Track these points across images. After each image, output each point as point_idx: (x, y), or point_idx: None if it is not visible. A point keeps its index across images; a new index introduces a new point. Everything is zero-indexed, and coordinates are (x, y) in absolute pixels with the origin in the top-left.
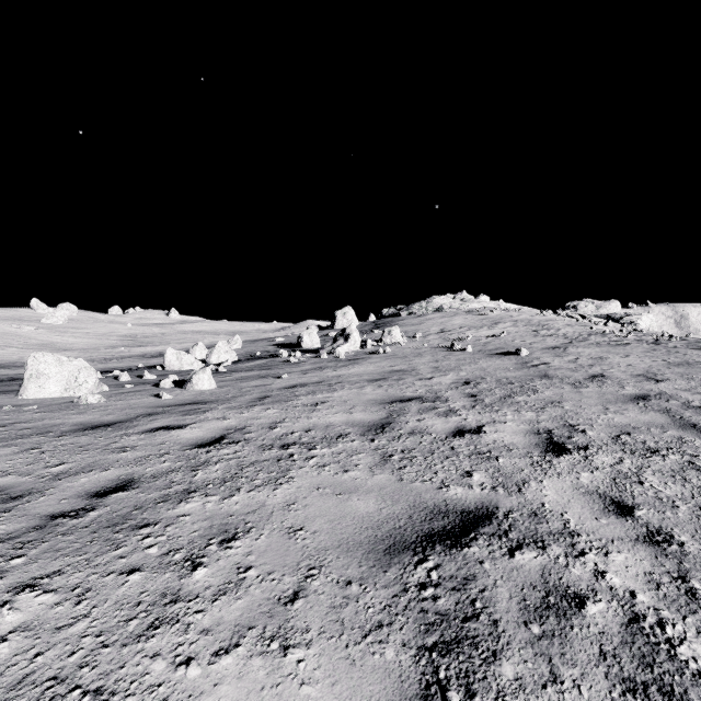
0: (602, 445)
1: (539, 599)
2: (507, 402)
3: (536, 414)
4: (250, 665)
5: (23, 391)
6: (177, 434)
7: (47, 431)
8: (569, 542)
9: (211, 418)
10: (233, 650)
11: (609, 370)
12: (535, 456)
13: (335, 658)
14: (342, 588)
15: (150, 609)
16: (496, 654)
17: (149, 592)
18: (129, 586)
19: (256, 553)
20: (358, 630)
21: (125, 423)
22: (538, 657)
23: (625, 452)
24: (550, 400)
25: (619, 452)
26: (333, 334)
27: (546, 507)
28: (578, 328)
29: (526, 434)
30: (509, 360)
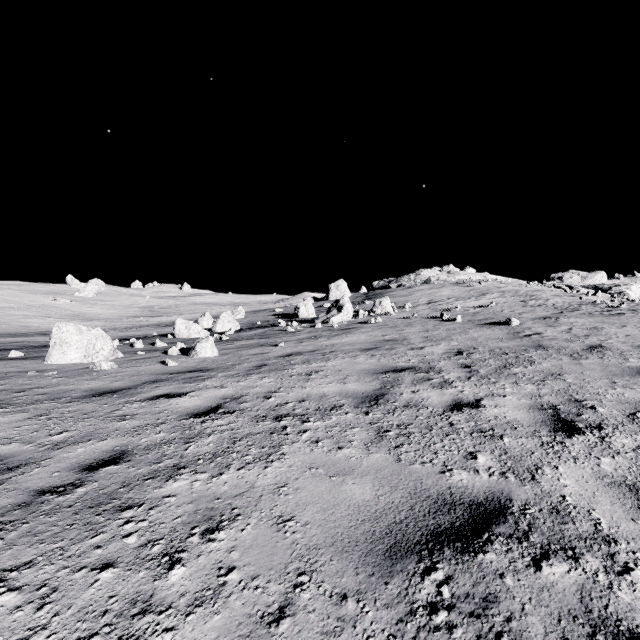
0: (618, 424)
1: (584, 638)
2: (504, 374)
3: (536, 387)
4: None
5: (48, 357)
6: (176, 402)
7: (59, 396)
8: (605, 552)
9: (210, 387)
10: None
11: (607, 341)
12: (543, 435)
13: None
14: (336, 605)
15: (115, 622)
16: None
17: (118, 596)
18: (98, 587)
19: (241, 549)
20: None
21: (130, 390)
22: None
23: None
24: (549, 372)
25: (639, 434)
26: (327, 305)
27: (567, 501)
28: (567, 298)
29: (529, 409)
30: (500, 330)
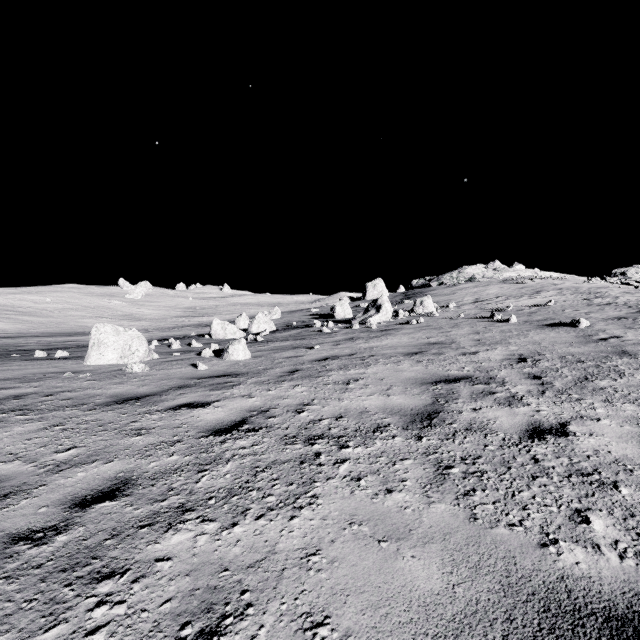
0: None
1: None
2: (587, 388)
3: (639, 408)
4: None
5: (87, 358)
6: (198, 414)
7: (83, 402)
8: None
9: (237, 396)
10: None
11: None
12: None
13: None
14: None
15: None
16: None
17: None
18: None
19: None
20: None
21: (154, 396)
22: None
23: None
24: None
25: None
26: (364, 305)
27: None
28: None
29: None
30: (567, 333)
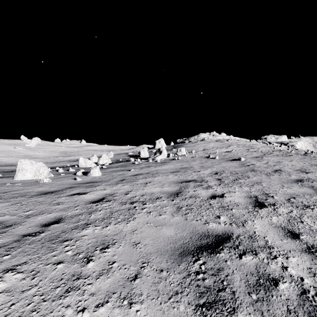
0: (282, 203)
1: (255, 281)
2: (235, 182)
3: (249, 188)
4: (113, 312)
5: (15, 176)
6: (83, 196)
7: (25, 195)
8: (268, 251)
9: (99, 189)
10: (105, 304)
11: (283, 167)
12: (249, 208)
13: (155, 310)
14: (158, 273)
15: (66, 282)
16: (235, 309)
17: (66, 273)
18: (57, 270)
19: (117, 255)
20: (166, 295)
21: (60, 191)
22: (256, 311)
23: (293, 207)
24: (256, 181)
25: (290, 207)
26: (154, 151)
27: (256, 234)
28: (268, 148)
29: (245, 197)
30: (236, 163)
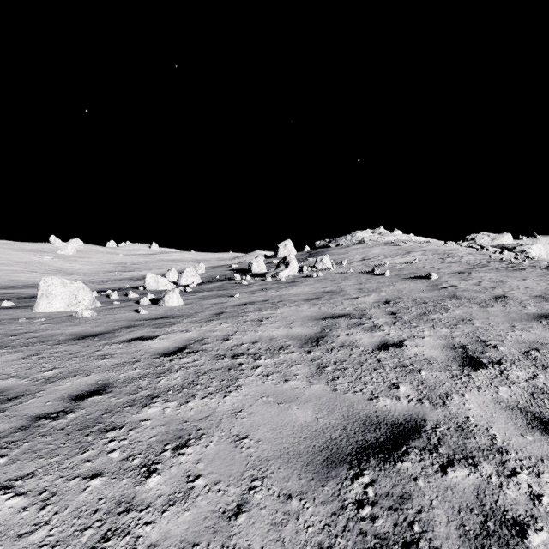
0: (515, 360)
1: (478, 525)
2: (423, 319)
3: (450, 330)
4: None
5: (36, 306)
6: (148, 344)
7: (48, 339)
8: (498, 460)
9: (177, 331)
10: None
11: (510, 292)
12: (453, 369)
13: None
14: (282, 503)
15: (105, 518)
16: None
17: (106, 498)
18: (90, 492)
19: (205, 461)
20: None
21: (109, 334)
22: None
23: (538, 368)
24: (461, 318)
25: (531, 367)
26: (276, 262)
27: (470, 421)
28: (478, 256)
29: (443, 348)
30: (422, 283)
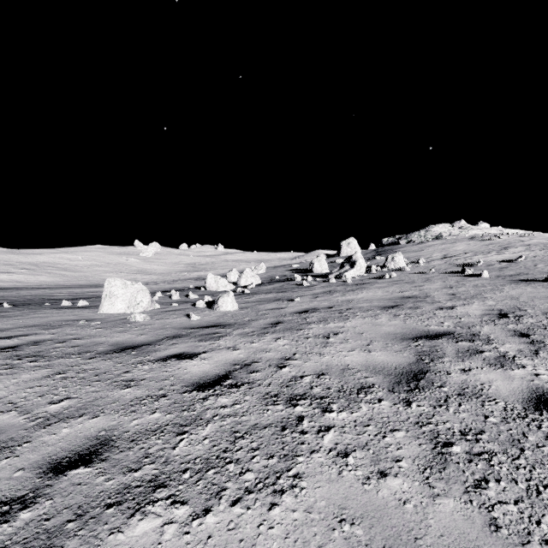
0: None
1: None
2: None
3: None
4: None
5: (101, 307)
6: (185, 366)
7: (87, 350)
8: None
9: (222, 347)
10: None
11: None
12: None
13: None
14: None
15: None
16: None
17: None
18: None
19: None
20: None
21: (149, 346)
22: None
23: None
24: None
25: None
26: (339, 261)
27: None
28: None
29: None
30: (544, 288)
